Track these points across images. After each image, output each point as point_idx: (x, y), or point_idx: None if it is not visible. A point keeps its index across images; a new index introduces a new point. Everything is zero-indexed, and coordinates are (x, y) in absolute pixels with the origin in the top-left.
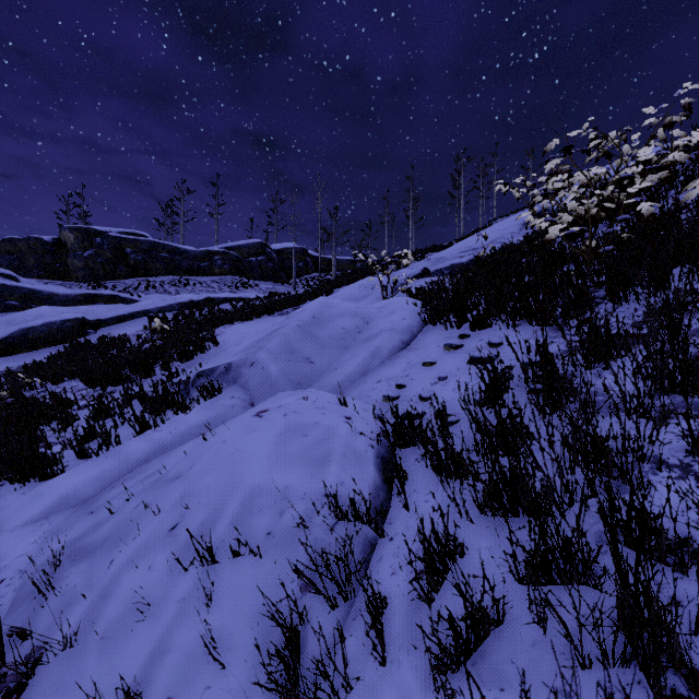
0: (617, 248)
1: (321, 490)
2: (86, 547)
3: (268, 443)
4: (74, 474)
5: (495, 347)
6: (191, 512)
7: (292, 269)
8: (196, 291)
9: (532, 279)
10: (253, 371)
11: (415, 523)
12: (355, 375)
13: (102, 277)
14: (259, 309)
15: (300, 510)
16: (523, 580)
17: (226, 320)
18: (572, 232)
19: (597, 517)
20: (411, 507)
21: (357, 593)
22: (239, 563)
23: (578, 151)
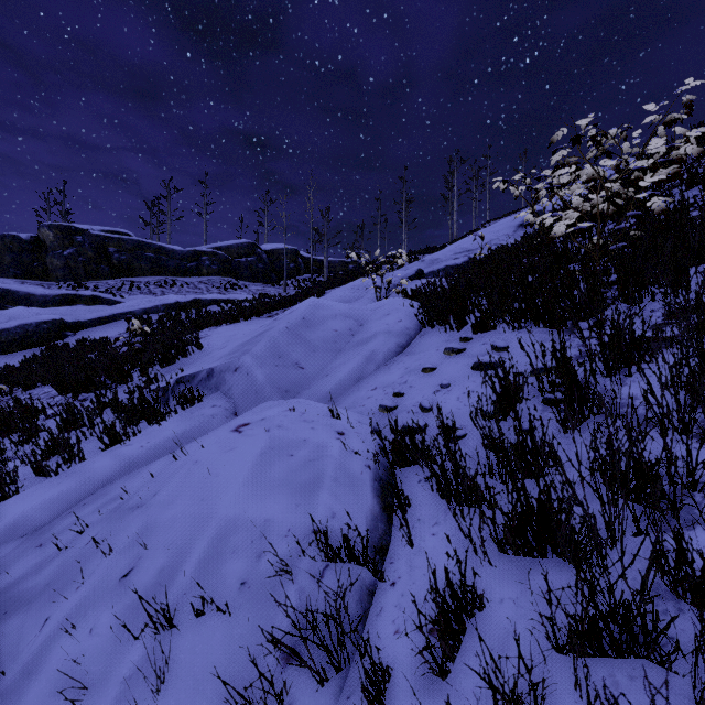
0: (630, 245)
1: (309, 525)
2: (23, 595)
3: (246, 466)
4: (27, 497)
5: (500, 352)
6: (149, 554)
7: (283, 270)
8: (182, 292)
9: (535, 278)
10: (237, 377)
11: (421, 563)
12: (348, 381)
13: (83, 277)
14: (247, 311)
15: (283, 551)
16: (563, 649)
17: (212, 322)
18: (573, 231)
19: (647, 561)
20: (415, 541)
21: (353, 659)
22: (204, 624)
23: (587, 140)
